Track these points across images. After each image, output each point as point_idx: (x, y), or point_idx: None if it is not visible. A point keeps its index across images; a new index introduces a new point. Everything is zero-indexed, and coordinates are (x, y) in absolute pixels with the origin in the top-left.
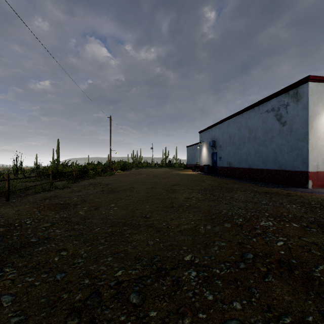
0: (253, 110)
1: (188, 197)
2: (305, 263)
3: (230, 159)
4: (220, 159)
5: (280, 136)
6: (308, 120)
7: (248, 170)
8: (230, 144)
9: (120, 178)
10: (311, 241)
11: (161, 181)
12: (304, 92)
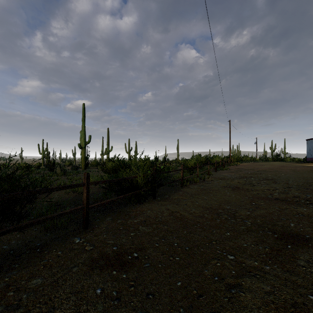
0: None
1: None
2: None
3: None
4: None
5: None
6: None
7: None
8: None
9: (252, 167)
10: None
11: (296, 169)
12: None
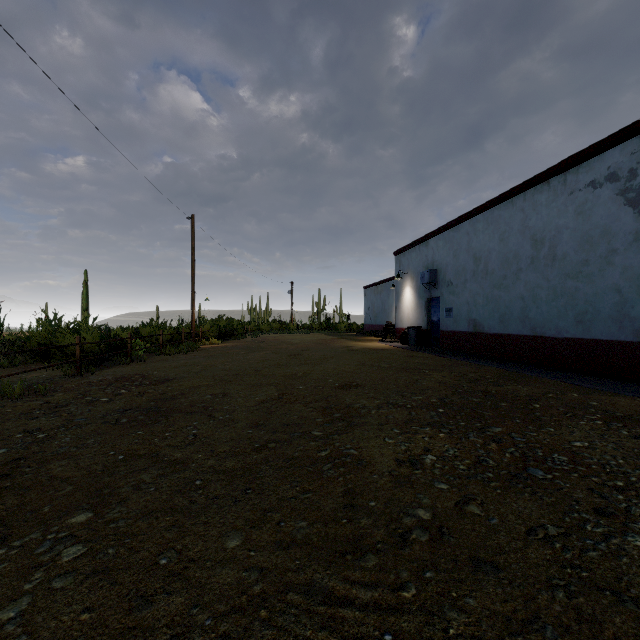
0: (547, 185)
1: (406, 453)
2: None
3: (477, 313)
4: (449, 314)
5: (638, 248)
6: None
7: (529, 342)
8: (477, 277)
9: (205, 362)
10: None
11: (309, 373)
12: None
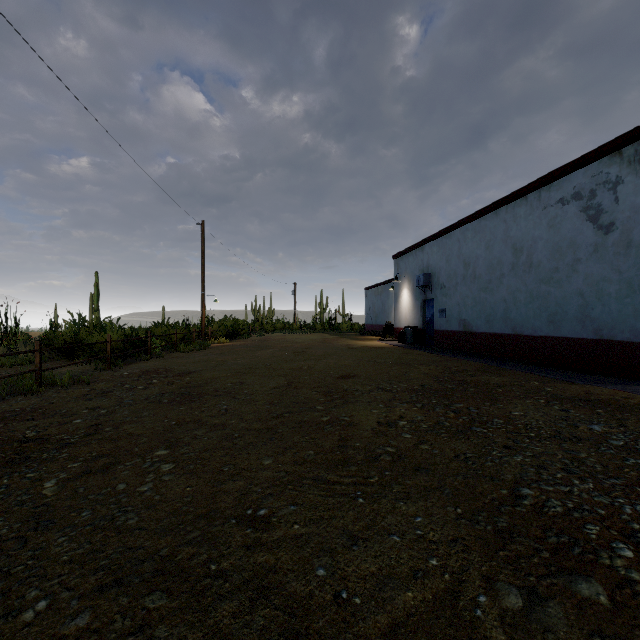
0: (525, 200)
1: (385, 418)
2: None
3: (466, 313)
4: (442, 315)
5: (596, 258)
6: None
7: (511, 340)
8: (466, 281)
9: (218, 358)
10: None
11: (312, 367)
12: None
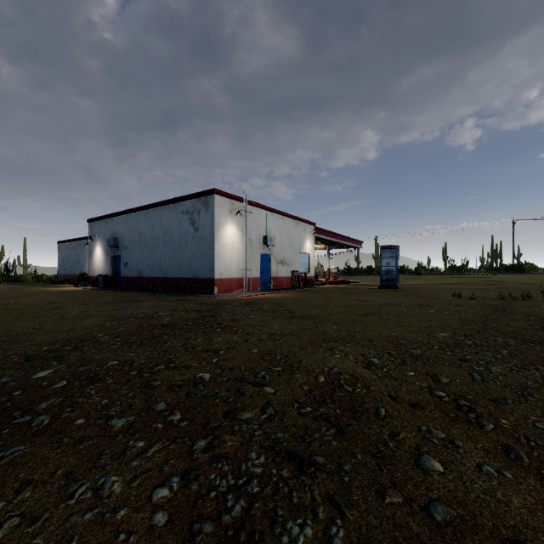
0: (169, 207)
1: (83, 310)
2: (176, 323)
3: (141, 266)
4: (126, 266)
5: (194, 242)
6: (214, 230)
7: (163, 280)
8: (141, 245)
9: None
10: (187, 316)
11: (19, 302)
12: (211, 202)
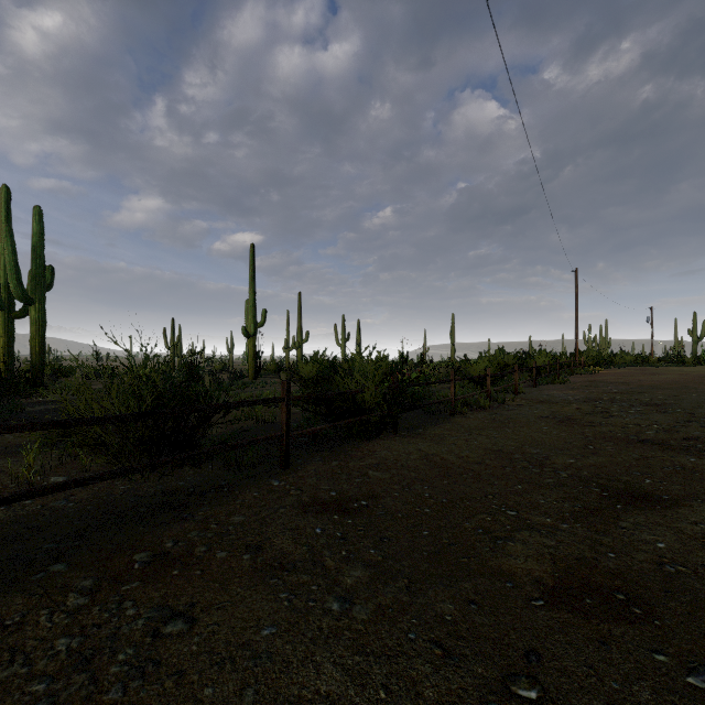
0: None
1: None
2: None
3: None
4: None
5: None
6: None
7: None
8: None
9: (628, 378)
10: None
11: None
12: None
